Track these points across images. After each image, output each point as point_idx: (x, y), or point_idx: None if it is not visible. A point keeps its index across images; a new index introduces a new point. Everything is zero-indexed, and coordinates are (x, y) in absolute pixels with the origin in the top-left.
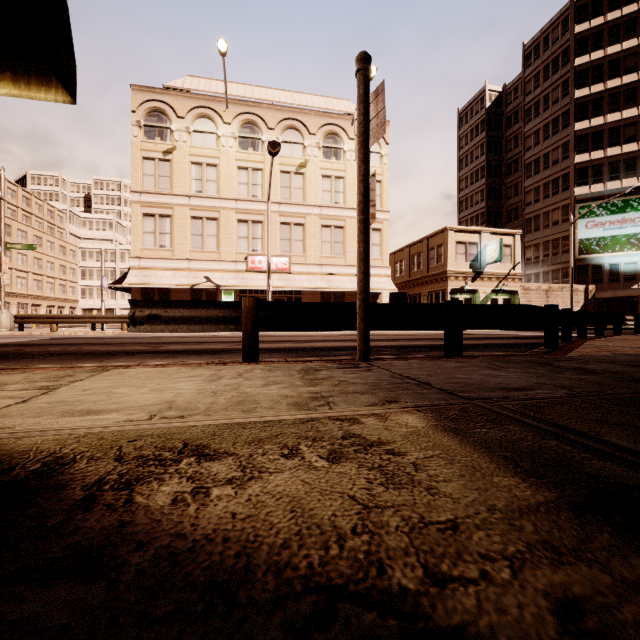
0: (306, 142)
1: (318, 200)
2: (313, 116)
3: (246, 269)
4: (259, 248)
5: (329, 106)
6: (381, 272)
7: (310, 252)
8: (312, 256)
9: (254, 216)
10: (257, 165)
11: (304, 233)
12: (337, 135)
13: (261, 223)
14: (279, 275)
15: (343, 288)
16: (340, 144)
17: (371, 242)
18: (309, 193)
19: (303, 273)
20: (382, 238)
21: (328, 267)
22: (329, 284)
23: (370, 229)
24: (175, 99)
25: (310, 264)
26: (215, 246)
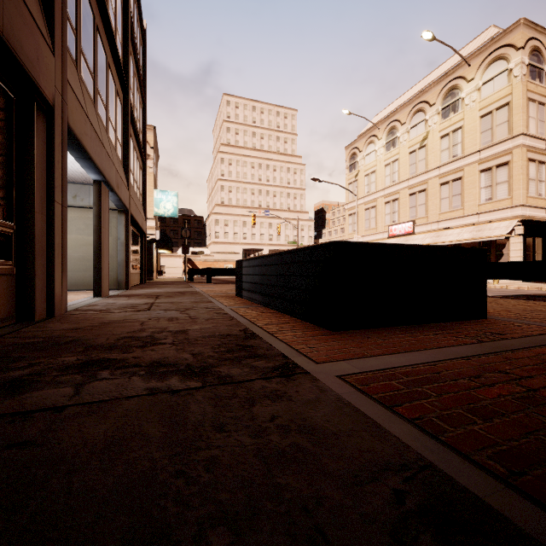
0: (427, 116)
1: (437, 162)
2: (433, 88)
3: (388, 236)
4: (396, 219)
5: (454, 62)
6: (506, 214)
7: (431, 212)
8: (432, 215)
9: (393, 196)
10: (395, 157)
11: (426, 197)
12: (455, 88)
13: (397, 200)
14: (405, 237)
15: (439, 242)
16: (458, 95)
17: (494, 182)
18: (430, 160)
19: (423, 232)
20: (510, 172)
21: (444, 222)
22: (434, 240)
23: (493, 167)
24: (359, 142)
25: (428, 223)
26: (374, 224)
